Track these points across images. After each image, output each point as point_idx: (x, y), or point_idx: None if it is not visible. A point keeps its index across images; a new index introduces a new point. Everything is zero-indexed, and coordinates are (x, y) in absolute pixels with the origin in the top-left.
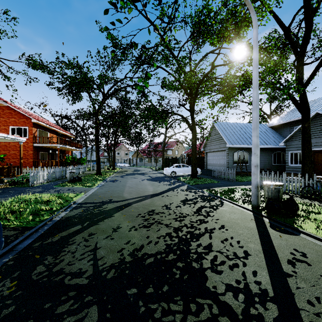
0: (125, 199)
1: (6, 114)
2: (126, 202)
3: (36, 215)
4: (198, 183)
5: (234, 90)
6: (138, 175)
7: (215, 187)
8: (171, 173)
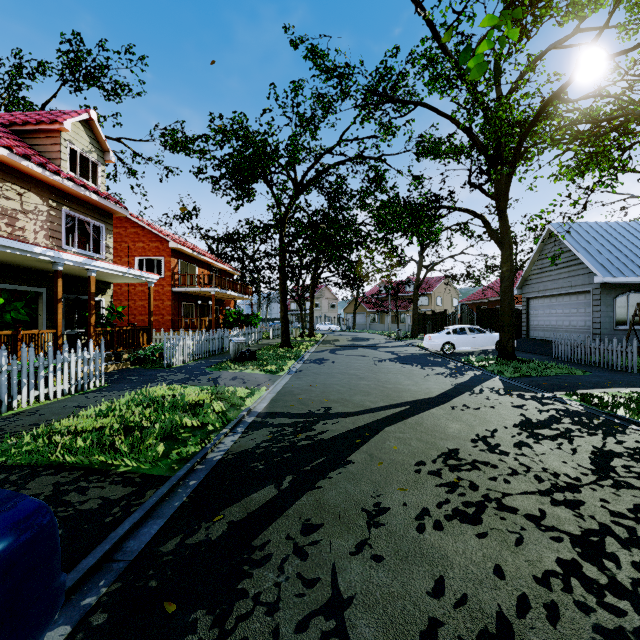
0: (361, 410)
1: (130, 237)
2: (367, 419)
3: (174, 441)
4: (529, 375)
5: (630, 131)
6: (366, 350)
7: (588, 387)
8: (442, 347)
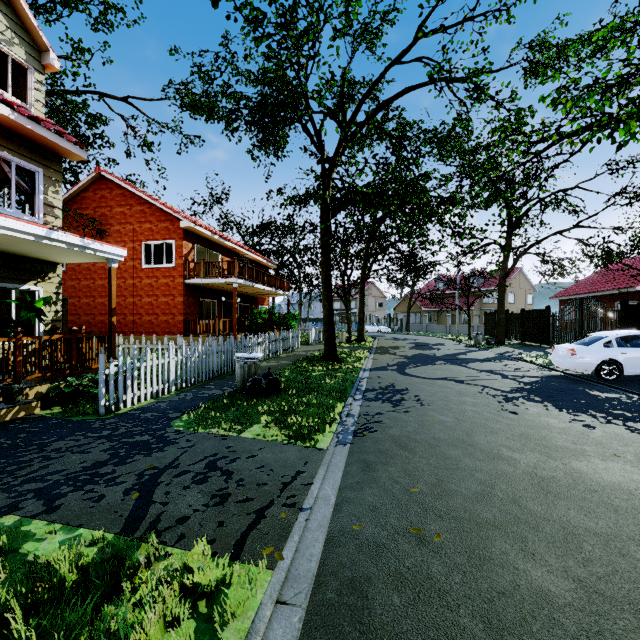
0: None
1: (135, 216)
2: None
3: None
4: None
5: None
6: (453, 368)
7: None
8: (598, 369)
